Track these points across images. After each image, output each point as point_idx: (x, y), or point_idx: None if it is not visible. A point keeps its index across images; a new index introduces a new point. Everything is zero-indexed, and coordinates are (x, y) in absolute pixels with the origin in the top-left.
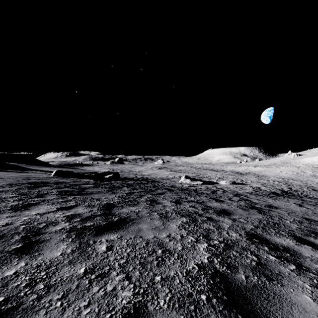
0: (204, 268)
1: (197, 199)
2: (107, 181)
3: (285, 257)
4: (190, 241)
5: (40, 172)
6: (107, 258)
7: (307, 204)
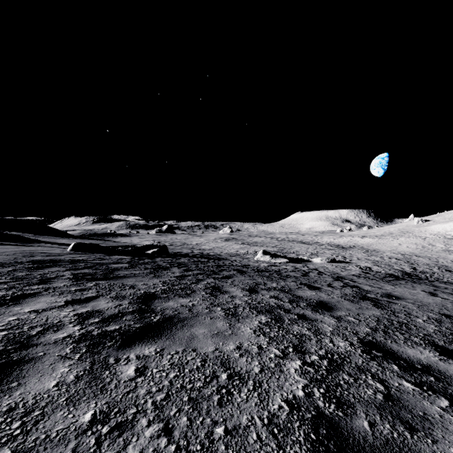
0: (298, 407)
1: (281, 286)
2: (149, 259)
3: (428, 384)
4: (273, 357)
5: (53, 246)
6: (134, 390)
7: (442, 292)
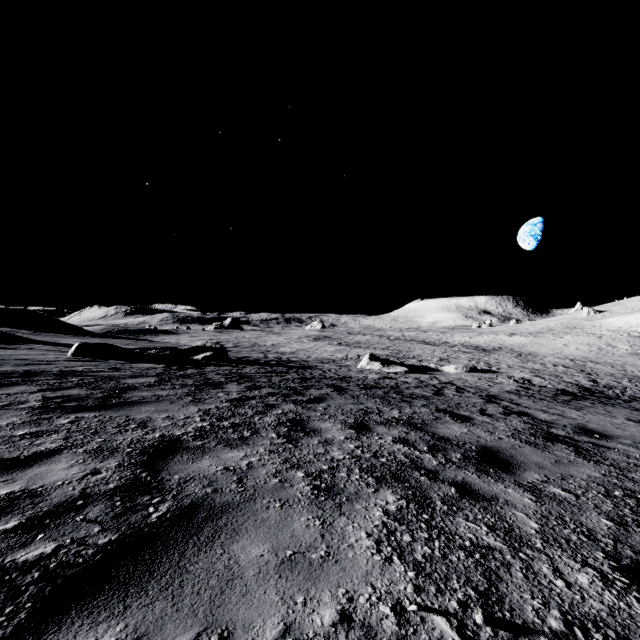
0: None
1: (407, 416)
2: (195, 368)
3: None
4: None
5: (49, 348)
6: None
7: None
